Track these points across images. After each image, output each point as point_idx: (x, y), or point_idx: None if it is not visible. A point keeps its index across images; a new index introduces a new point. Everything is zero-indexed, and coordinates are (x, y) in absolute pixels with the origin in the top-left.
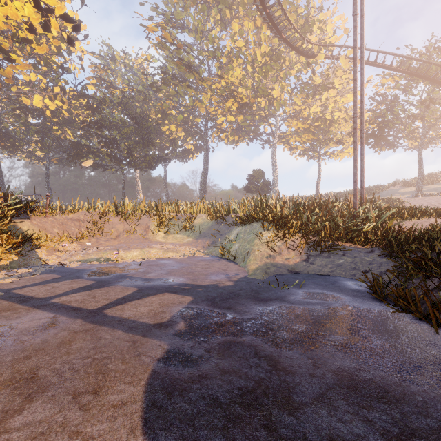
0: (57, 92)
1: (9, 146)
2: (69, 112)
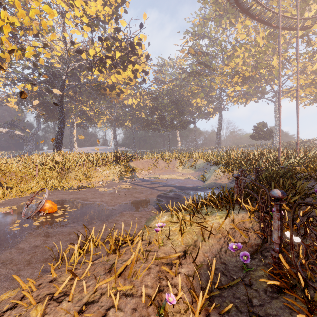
0: (138, 95)
1: (119, 124)
2: (143, 102)
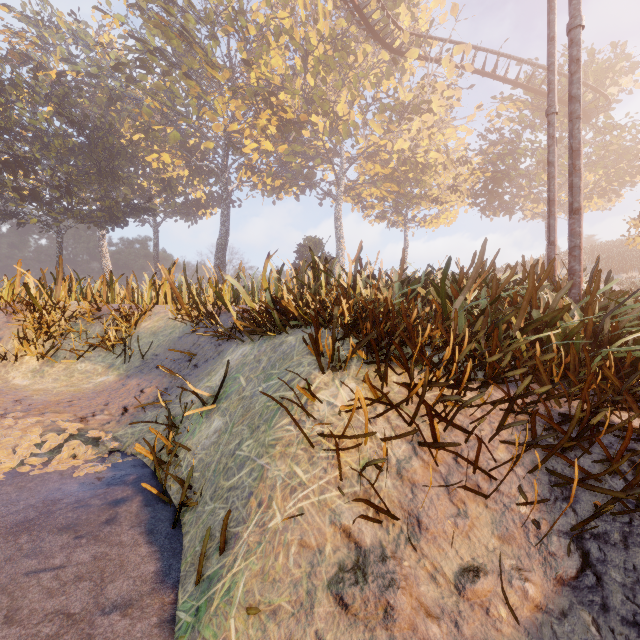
0: None
1: None
2: None
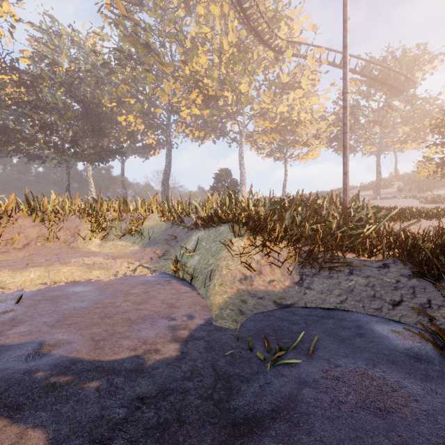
0: None
1: None
2: None
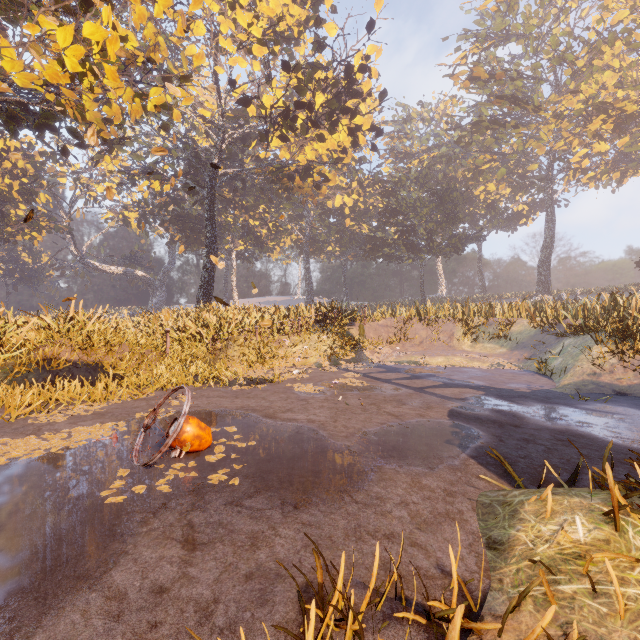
0: (354, 187)
1: (316, 251)
2: (364, 202)
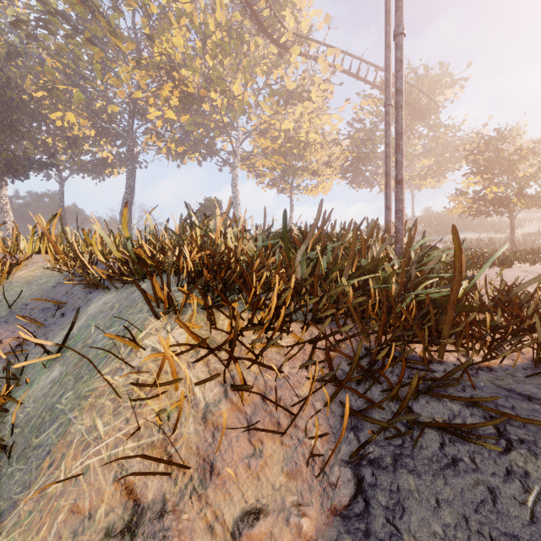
0: None
1: None
2: None
